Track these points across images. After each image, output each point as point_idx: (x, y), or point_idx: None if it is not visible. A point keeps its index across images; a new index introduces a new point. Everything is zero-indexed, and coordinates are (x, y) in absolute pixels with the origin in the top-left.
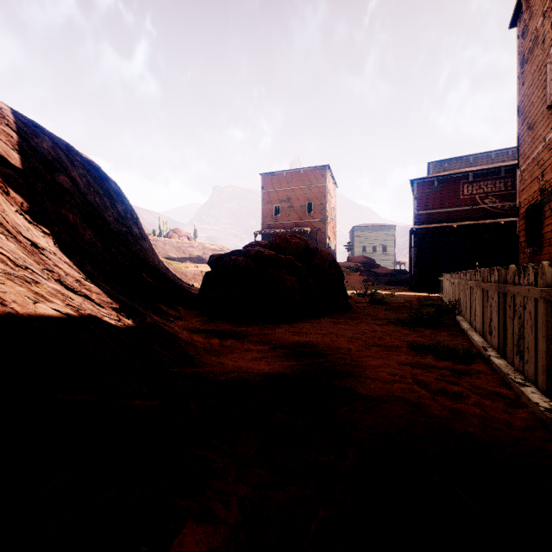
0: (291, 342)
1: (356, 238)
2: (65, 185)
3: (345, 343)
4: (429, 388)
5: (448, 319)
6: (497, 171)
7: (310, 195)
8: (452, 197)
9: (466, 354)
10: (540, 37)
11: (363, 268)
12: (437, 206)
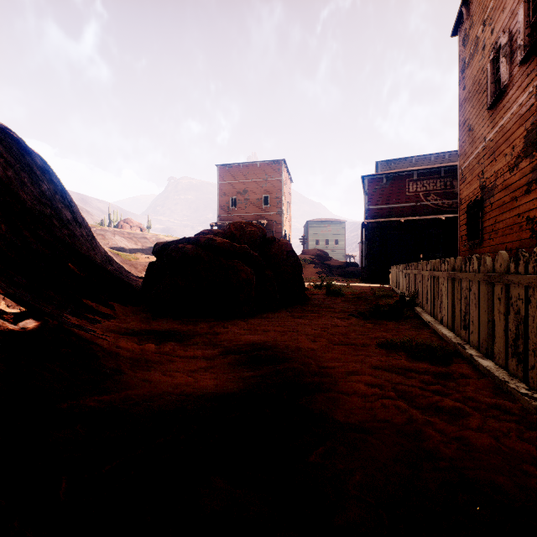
0: (246, 344)
1: (310, 232)
2: None
3: (308, 343)
4: (416, 403)
5: (408, 311)
6: (438, 171)
7: (266, 188)
8: (399, 194)
9: (444, 353)
10: (480, 44)
11: (317, 261)
12: (386, 202)
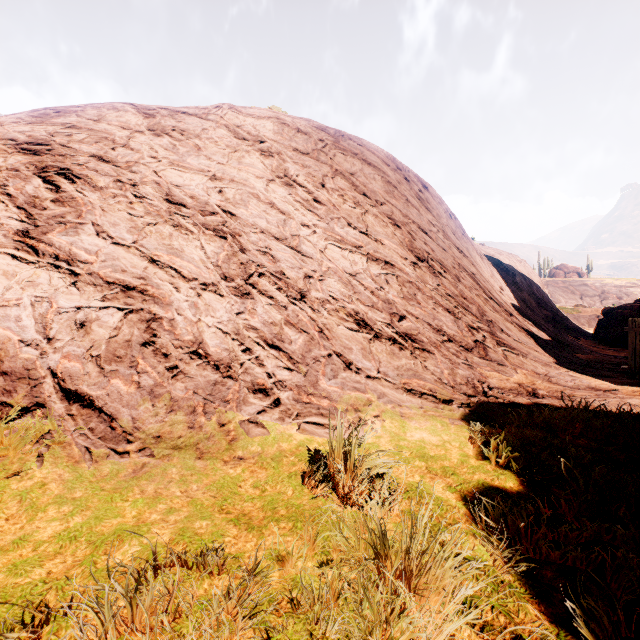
0: None
1: None
2: (519, 282)
3: None
4: None
5: None
6: None
7: None
8: None
9: None
10: None
11: None
12: None
